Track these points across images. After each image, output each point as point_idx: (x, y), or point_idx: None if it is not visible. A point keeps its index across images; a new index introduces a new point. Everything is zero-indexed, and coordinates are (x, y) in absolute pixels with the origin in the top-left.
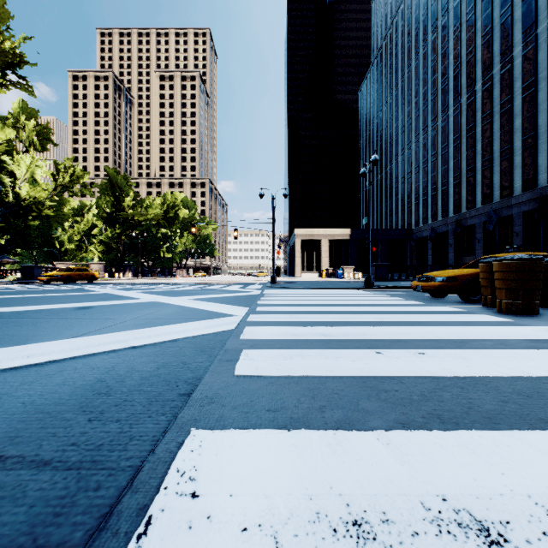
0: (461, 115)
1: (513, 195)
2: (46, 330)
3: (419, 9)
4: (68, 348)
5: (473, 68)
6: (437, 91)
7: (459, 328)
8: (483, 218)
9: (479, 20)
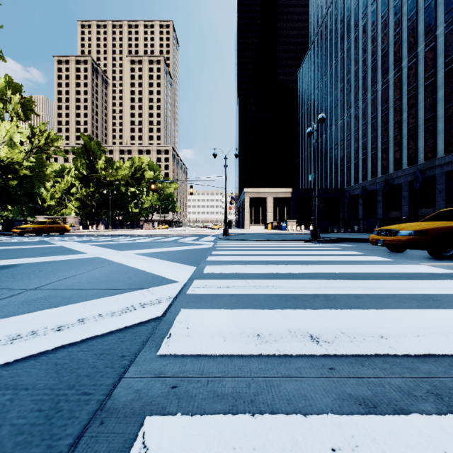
0: (388, 88)
1: (436, 157)
2: None
3: None
4: None
5: (399, 48)
6: (366, 69)
7: None
8: (408, 178)
9: (404, 6)
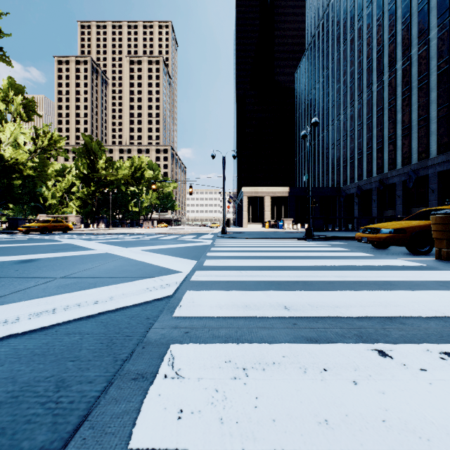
0: (383, 90)
1: (429, 158)
2: None
3: (346, 2)
4: None
5: (393, 50)
6: (362, 70)
7: (448, 293)
8: (402, 178)
9: (399, 9)
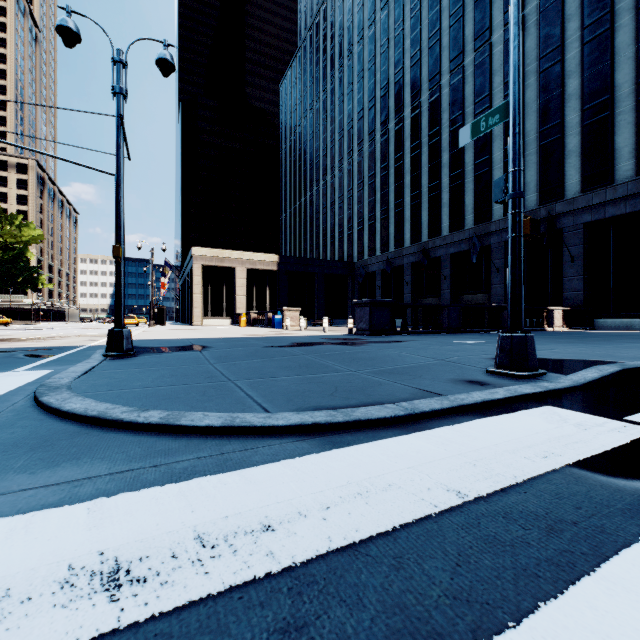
0: (421, 116)
1: (492, 220)
2: None
3: None
4: None
5: (438, 57)
6: (388, 85)
7: None
8: (451, 249)
9: None
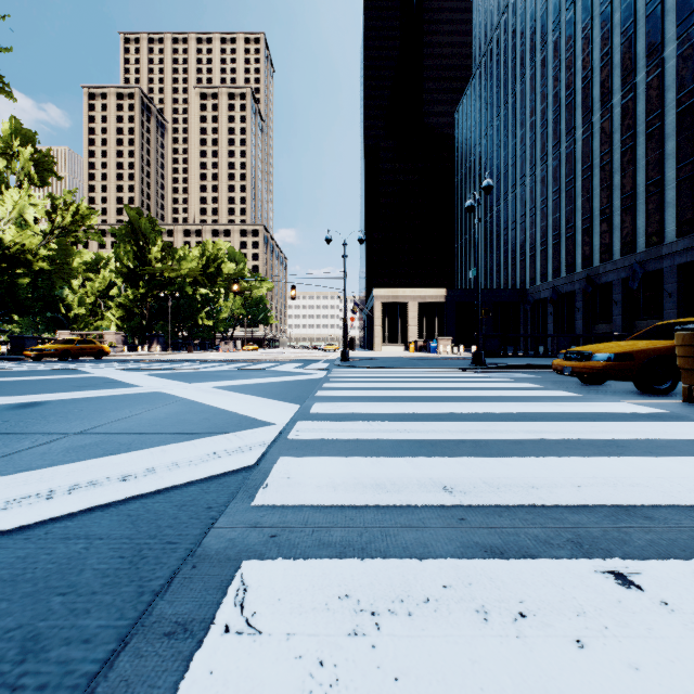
0: (592, 138)
1: (664, 243)
2: None
3: (535, 2)
4: None
5: (608, 76)
6: (559, 107)
7: None
8: (622, 274)
9: (616, 13)
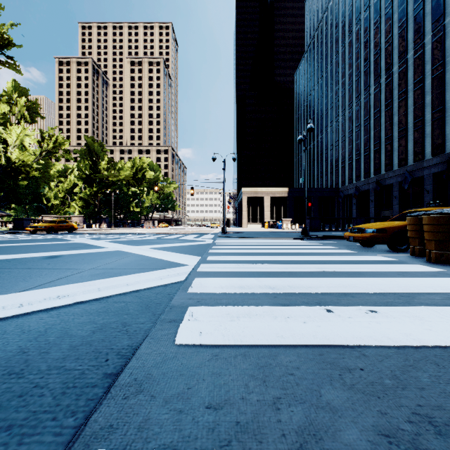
0: (380, 92)
1: (424, 159)
2: (3, 282)
3: (345, 5)
4: (11, 304)
5: (390, 54)
6: (360, 73)
7: (399, 279)
8: (399, 179)
9: (395, 14)
